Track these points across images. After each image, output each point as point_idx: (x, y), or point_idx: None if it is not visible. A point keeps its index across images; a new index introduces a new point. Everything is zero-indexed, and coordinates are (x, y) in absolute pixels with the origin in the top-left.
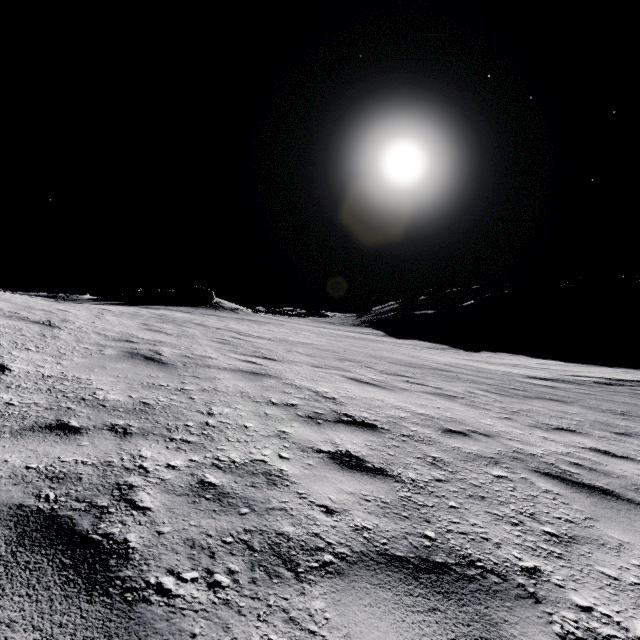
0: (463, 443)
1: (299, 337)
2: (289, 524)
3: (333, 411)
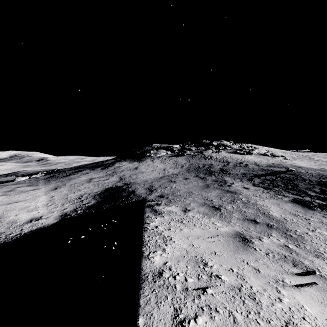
0: None
1: None
2: (309, 161)
3: None
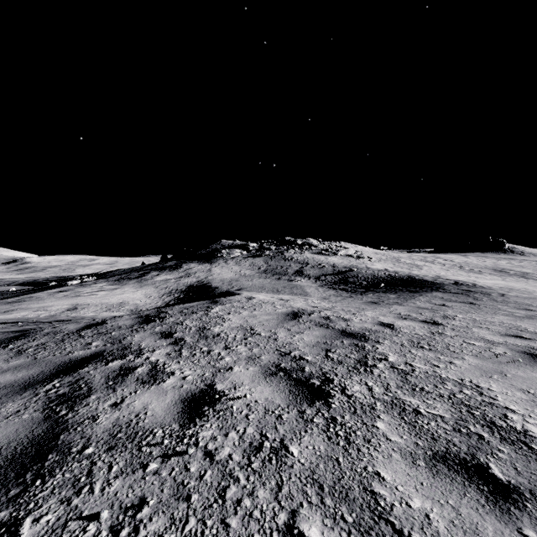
0: (420, 265)
1: (487, 263)
2: (391, 263)
3: (410, 263)
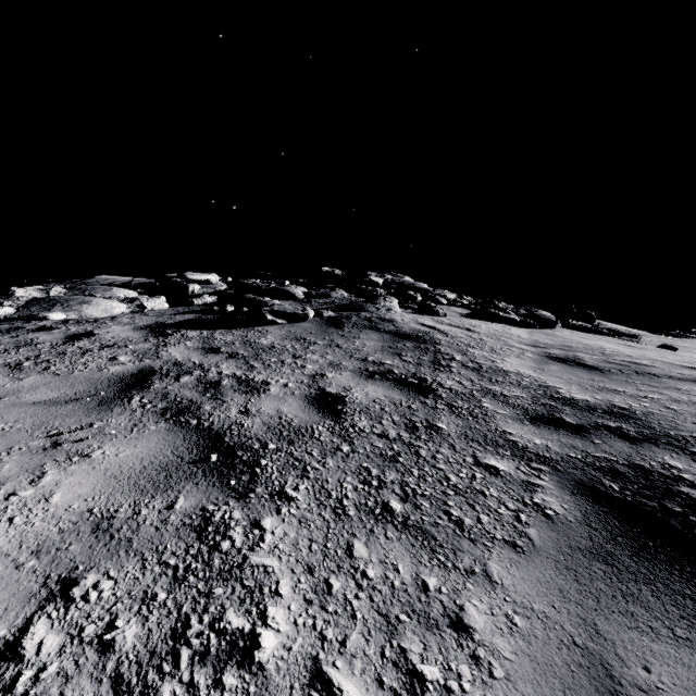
0: None
1: None
2: None
3: None
